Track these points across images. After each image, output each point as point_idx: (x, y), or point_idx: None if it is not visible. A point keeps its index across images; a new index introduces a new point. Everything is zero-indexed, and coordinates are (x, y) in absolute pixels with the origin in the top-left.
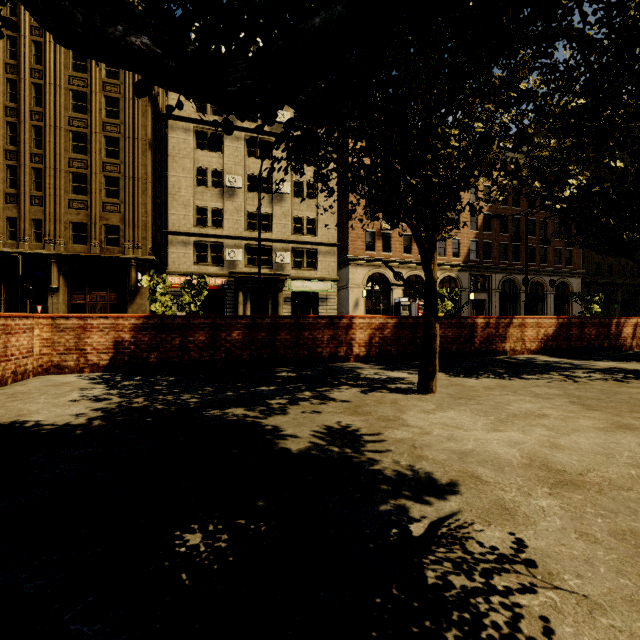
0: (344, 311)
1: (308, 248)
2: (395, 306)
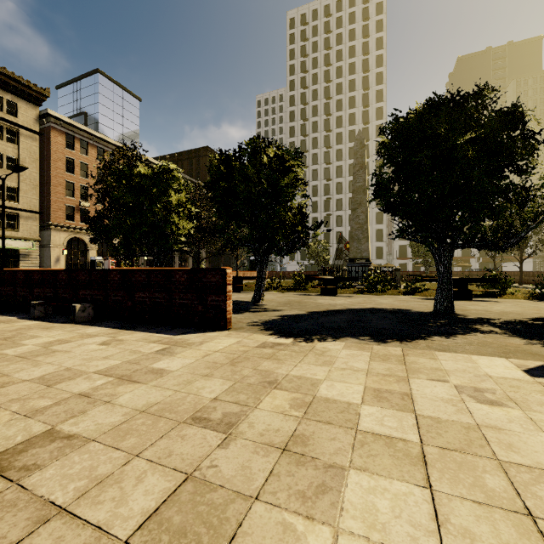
0: (45, 265)
1: (8, 212)
2: (91, 262)
